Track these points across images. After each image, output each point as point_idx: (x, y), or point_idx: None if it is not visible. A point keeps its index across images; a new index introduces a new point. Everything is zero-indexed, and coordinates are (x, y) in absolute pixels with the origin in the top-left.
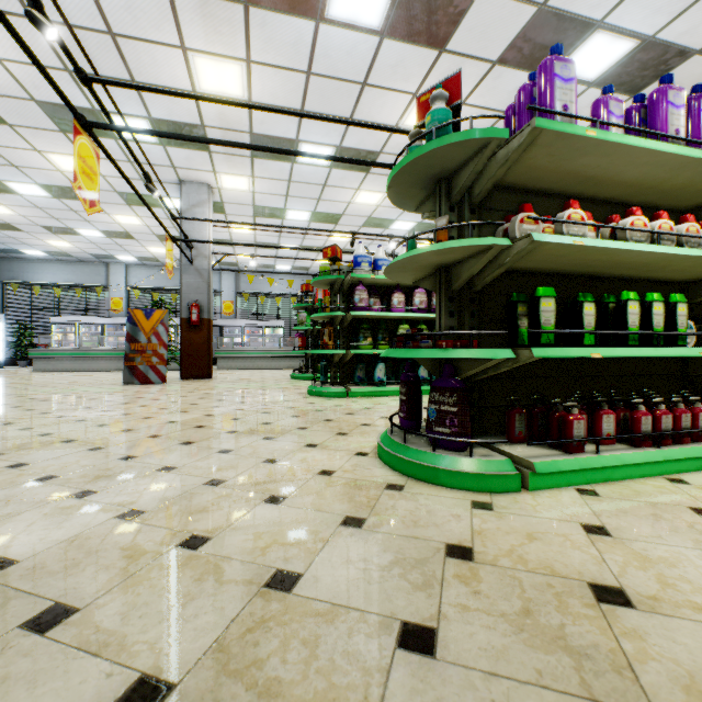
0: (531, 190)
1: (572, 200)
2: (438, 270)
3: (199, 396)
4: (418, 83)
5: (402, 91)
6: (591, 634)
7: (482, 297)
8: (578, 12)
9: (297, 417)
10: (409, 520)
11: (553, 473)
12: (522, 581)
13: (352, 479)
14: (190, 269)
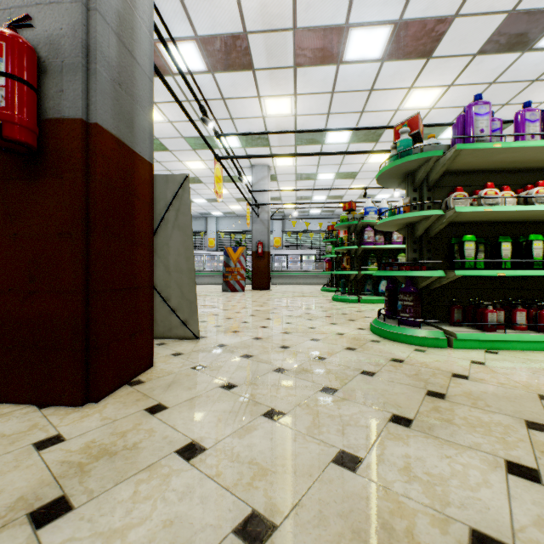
0: (473, 171)
1: (488, 183)
2: (406, 225)
3: (266, 299)
4: (412, 81)
5: (399, 88)
6: (439, 381)
7: (436, 240)
8: None
9: (325, 311)
10: (378, 351)
11: (470, 340)
12: (421, 369)
13: (353, 337)
14: (257, 220)
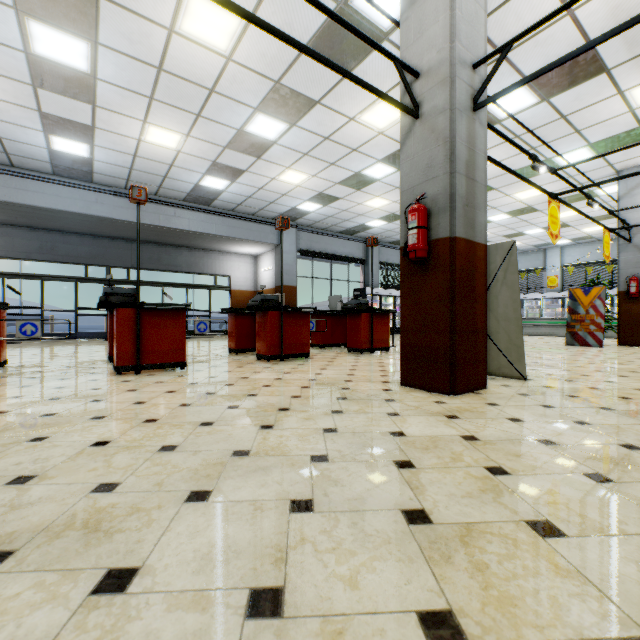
0: None
1: None
2: None
3: (635, 357)
4: None
5: None
6: None
7: None
8: None
9: None
10: None
11: None
12: None
13: None
14: (627, 247)
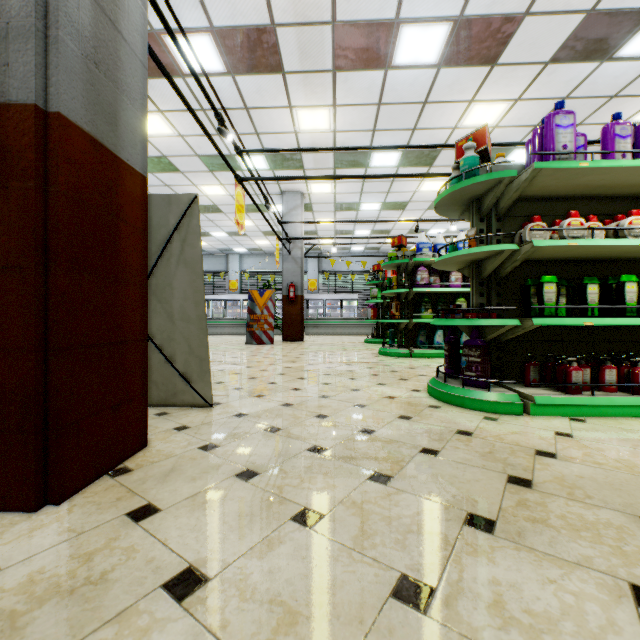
0: (551, 197)
1: (572, 211)
2: (471, 263)
3: (299, 353)
4: (473, 93)
5: (458, 101)
6: (521, 461)
7: (507, 281)
8: (631, 6)
9: (371, 368)
10: (439, 420)
11: (551, 405)
12: (495, 445)
13: (407, 401)
14: (288, 258)
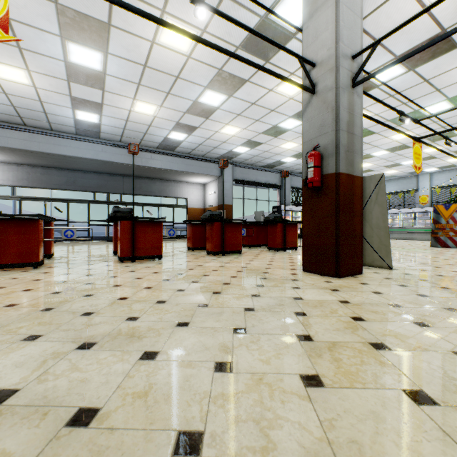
0: None
1: None
2: None
3: None
4: None
5: None
6: None
7: None
8: None
9: None
10: None
11: None
12: None
13: None
14: None
